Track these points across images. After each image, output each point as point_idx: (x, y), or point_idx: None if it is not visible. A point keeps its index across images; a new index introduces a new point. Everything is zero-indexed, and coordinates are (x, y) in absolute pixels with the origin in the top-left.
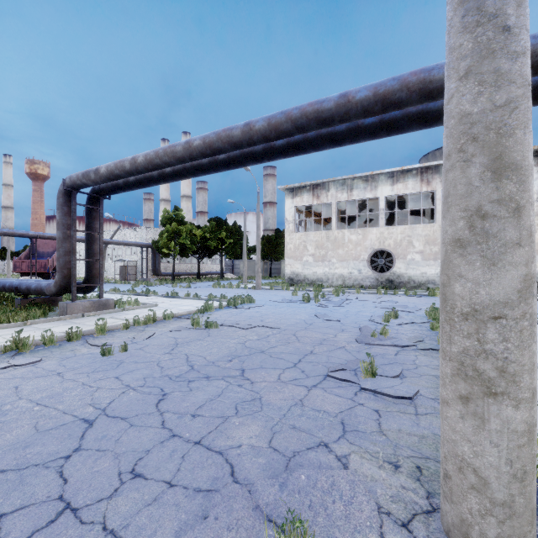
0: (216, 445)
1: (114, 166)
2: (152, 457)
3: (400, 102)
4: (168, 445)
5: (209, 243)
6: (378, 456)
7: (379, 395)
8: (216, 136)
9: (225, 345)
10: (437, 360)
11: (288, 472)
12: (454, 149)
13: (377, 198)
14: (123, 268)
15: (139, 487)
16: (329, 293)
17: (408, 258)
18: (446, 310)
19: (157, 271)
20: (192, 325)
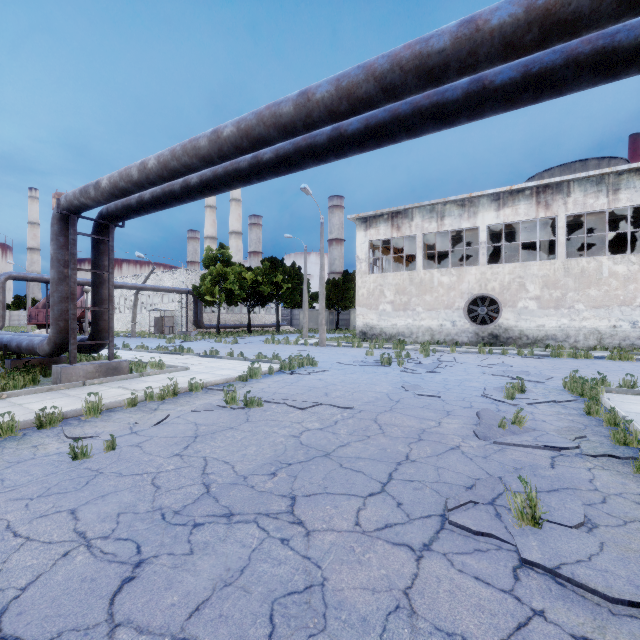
0: None
1: (118, 176)
2: None
3: (577, 19)
4: None
5: (262, 288)
6: None
7: (567, 582)
8: (256, 117)
9: (269, 441)
10: (633, 481)
11: None
12: None
13: (475, 229)
14: (160, 319)
15: None
16: (415, 352)
17: (520, 306)
18: None
19: (199, 323)
20: (226, 402)
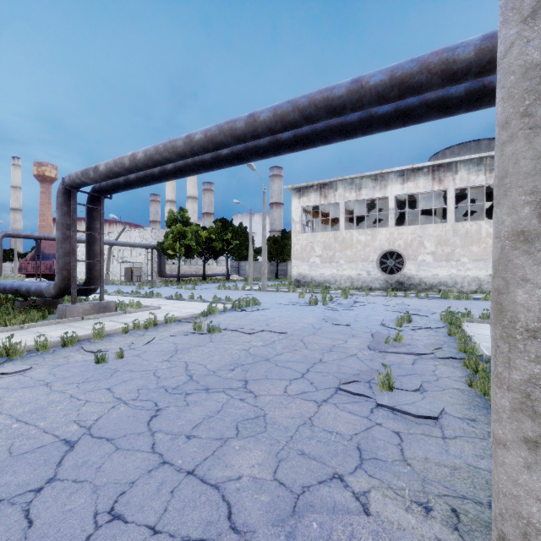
0: (212, 476)
1: (113, 163)
2: (136, 492)
3: (419, 86)
4: (156, 476)
5: (215, 244)
6: (404, 495)
7: (398, 413)
8: (218, 129)
9: (228, 352)
10: (459, 370)
11: (297, 518)
12: (515, 113)
13: (386, 198)
14: (129, 270)
15: (116, 533)
16: (337, 296)
17: (419, 259)
18: (503, 324)
19: (162, 273)
20: (194, 330)
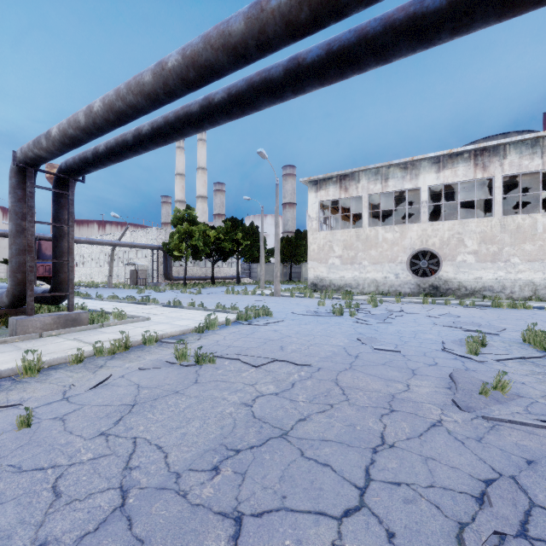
0: None
1: (66, 123)
2: None
3: None
4: None
5: (224, 245)
6: None
7: None
8: (202, 40)
9: (216, 412)
10: None
11: None
12: None
13: (416, 190)
14: (134, 272)
15: None
16: (363, 302)
17: (458, 260)
18: None
19: (169, 276)
20: (176, 358)
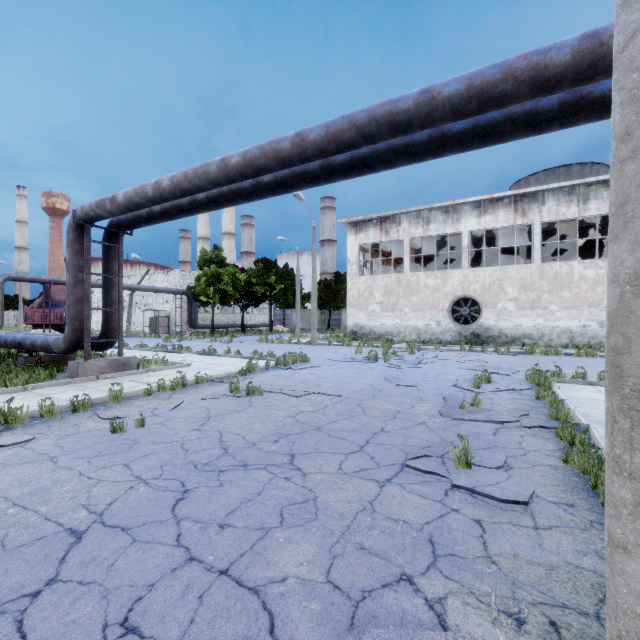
0: (250, 576)
1: (134, 193)
2: (156, 597)
3: (503, 97)
4: (181, 577)
5: (255, 289)
6: (489, 602)
7: (479, 496)
8: (259, 151)
9: (271, 419)
10: (551, 442)
11: (356, 634)
12: (639, 121)
13: (459, 234)
14: (154, 319)
15: None
16: (401, 350)
17: (499, 307)
18: (623, 393)
19: (194, 323)
20: (231, 392)
